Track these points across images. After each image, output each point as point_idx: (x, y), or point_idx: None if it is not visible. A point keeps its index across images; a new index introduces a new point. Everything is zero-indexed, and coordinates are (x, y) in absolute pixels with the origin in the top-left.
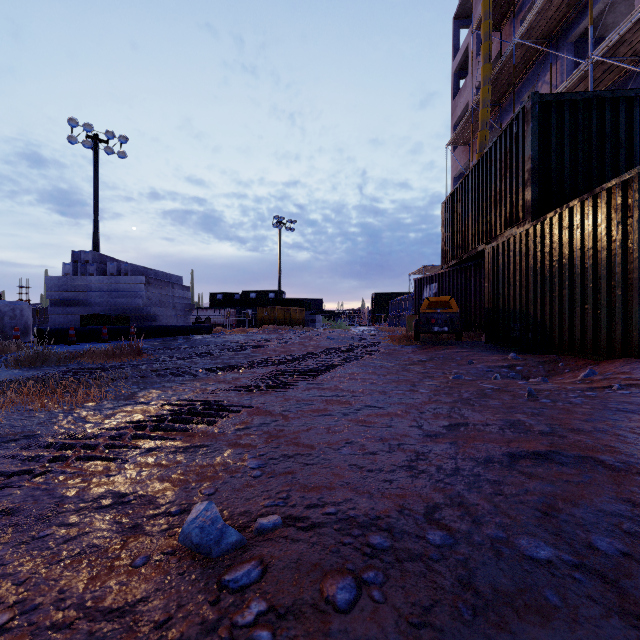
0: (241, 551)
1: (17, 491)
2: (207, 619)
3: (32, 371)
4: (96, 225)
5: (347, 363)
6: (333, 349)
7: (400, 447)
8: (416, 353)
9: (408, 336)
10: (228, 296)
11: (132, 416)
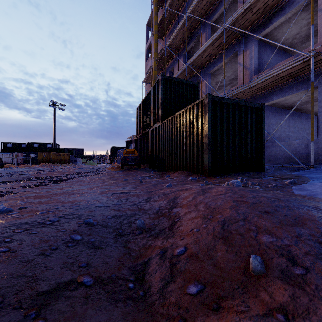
0: (12, 212)
1: None
2: (1, 217)
3: None
4: None
5: (82, 177)
6: (79, 172)
7: (81, 195)
8: (119, 173)
9: (119, 166)
10: (16, 145)
11: None
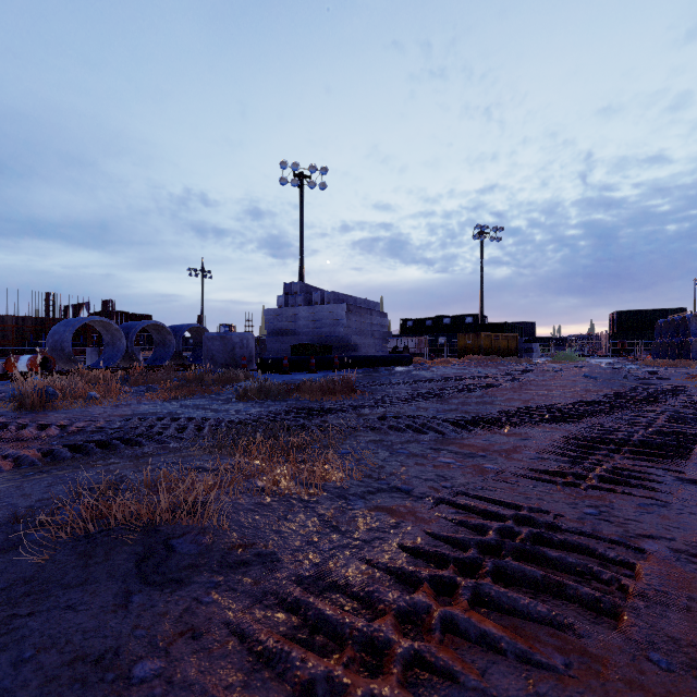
0: None
1: None
2: None
3: (257, 406)
4: (301, 258)
5: (694, 429)
6: (618, 396)
7: None
8: None
9: None
10: (419, 323)
11: (400, 527)
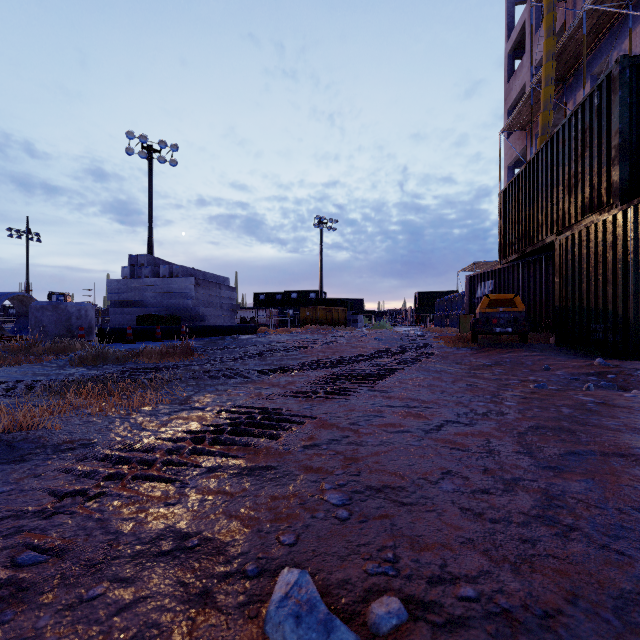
0: None
1: (68, 520)
2: None
3: (93, 370)
4: (150, 230)
5: (405, 367)
6: (384, 351)
7: (518, 484)
8: (476, 356)
9: (463, 337)
10: (270, 296)
11: (188, 424)
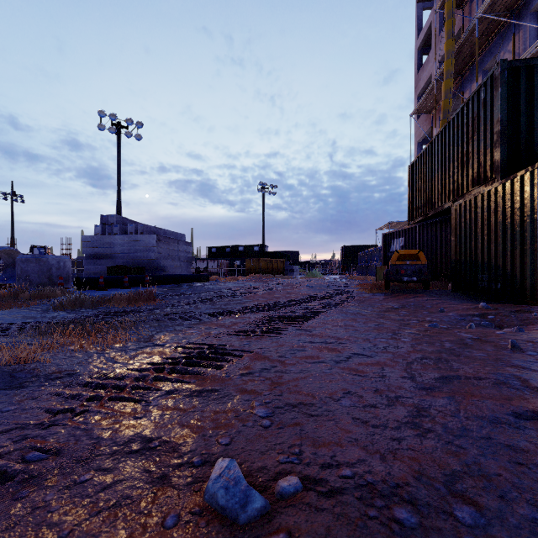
0: (267, 518)
1: (61, 430)
2: None
3: (72, 313)
4: (119, 194)
5: (328, 310)
6: (313, 296)
7: (398, 400)
8: (387, 300)
9: (378, 285)
10: (221, 249)
11: (151, 357)
